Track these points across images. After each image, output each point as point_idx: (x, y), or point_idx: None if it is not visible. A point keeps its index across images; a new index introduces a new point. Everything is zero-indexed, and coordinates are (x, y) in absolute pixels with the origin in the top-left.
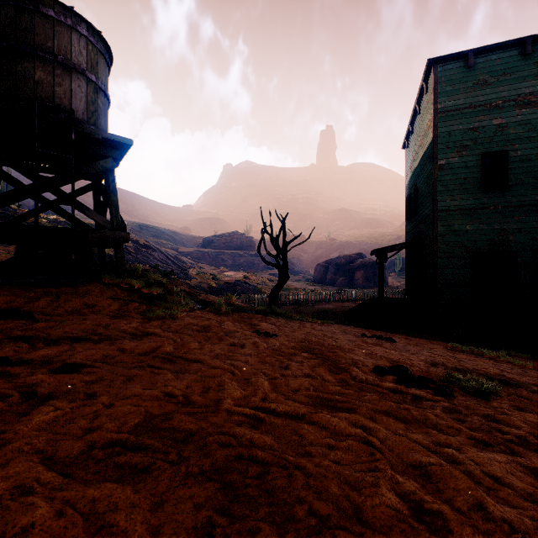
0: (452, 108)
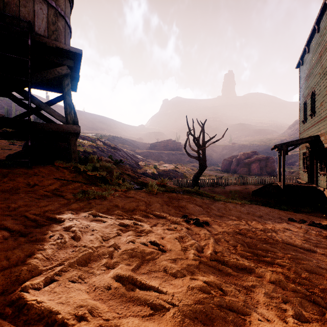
0: None
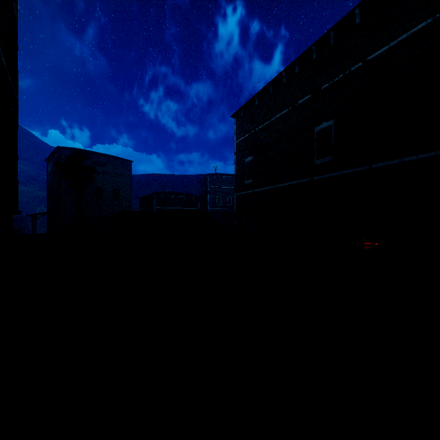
0: None
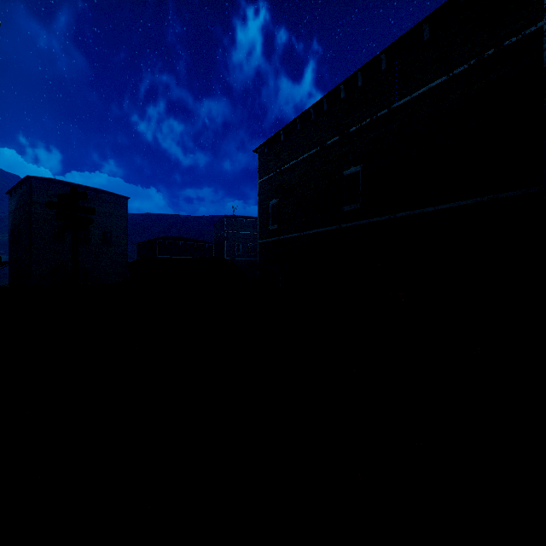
0: (40, 202)
